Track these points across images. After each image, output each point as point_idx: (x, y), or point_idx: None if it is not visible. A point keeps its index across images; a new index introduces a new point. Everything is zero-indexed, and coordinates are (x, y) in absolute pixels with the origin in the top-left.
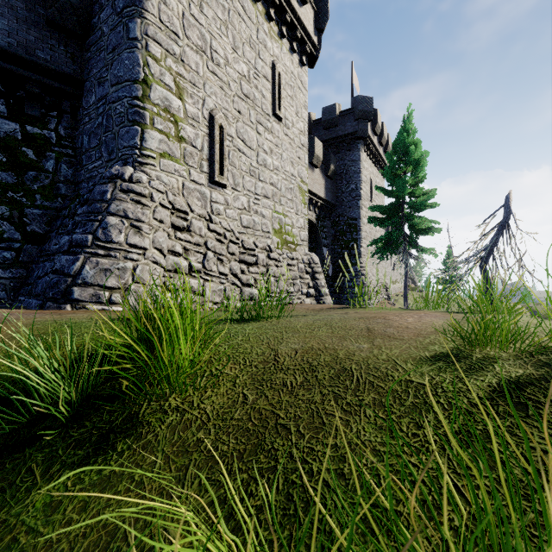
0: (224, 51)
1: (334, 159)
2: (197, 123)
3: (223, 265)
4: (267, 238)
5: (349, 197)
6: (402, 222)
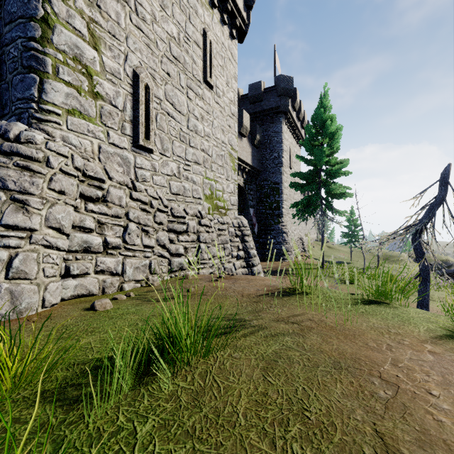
0: (151, 6)
1: (259, 130)
2: (118, 80)
3: (149, 236)
4: (198, 204)
5: (272, 164)
6: (319, 188)
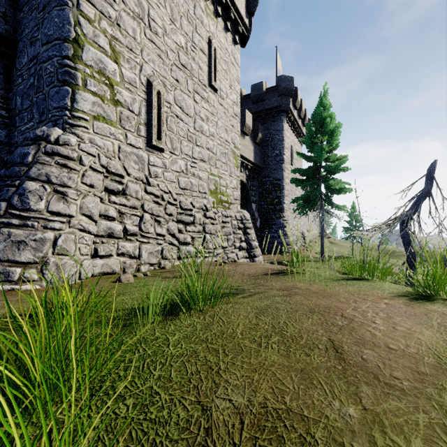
0: (162, 21)
1: (261, 129)
2: (135, 88)
3: (161, 226)
4: (204, 198)
5: (274, 160)
6: (319, 183)
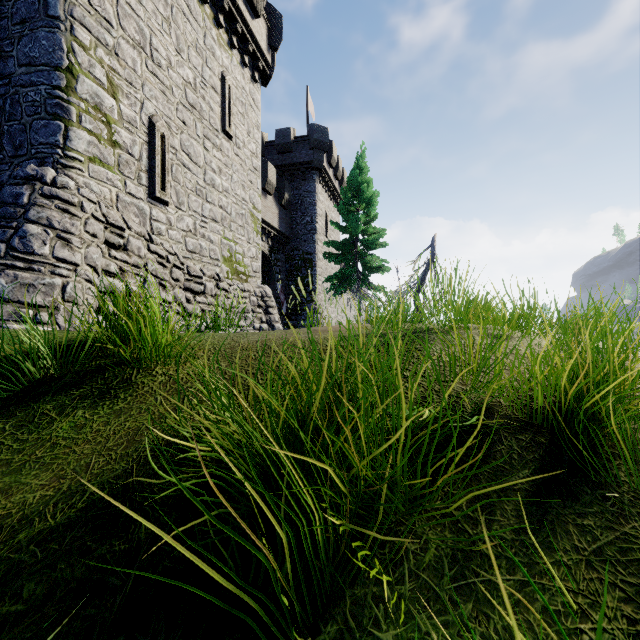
0: (167, 51)
1: (288, 188)
2: (135, 128)
3: (166, 291)
4: (216, 266)
5: (305, 229)
6: (356, 260)
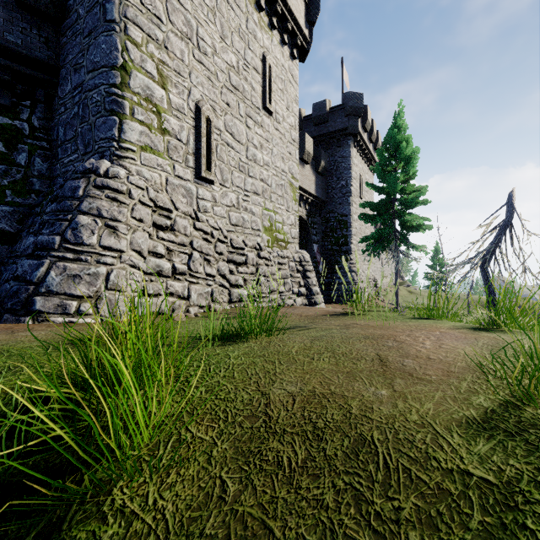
0: (212, 39)
1: (324, 156)
2: (183, 115)
3: (210, 265)
4: (257, 236)
5: (340, 193)
6: (393, 219)
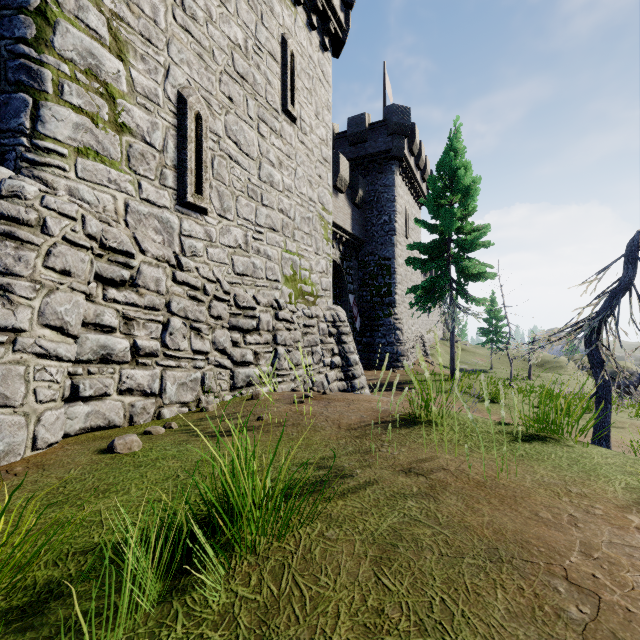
0: None
1: (362, 183)
2: (155, 106)
3: (201, 337)
4: (275, 289)
5: (381, 231)
6: (448, 265)
